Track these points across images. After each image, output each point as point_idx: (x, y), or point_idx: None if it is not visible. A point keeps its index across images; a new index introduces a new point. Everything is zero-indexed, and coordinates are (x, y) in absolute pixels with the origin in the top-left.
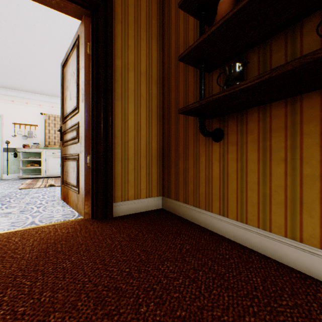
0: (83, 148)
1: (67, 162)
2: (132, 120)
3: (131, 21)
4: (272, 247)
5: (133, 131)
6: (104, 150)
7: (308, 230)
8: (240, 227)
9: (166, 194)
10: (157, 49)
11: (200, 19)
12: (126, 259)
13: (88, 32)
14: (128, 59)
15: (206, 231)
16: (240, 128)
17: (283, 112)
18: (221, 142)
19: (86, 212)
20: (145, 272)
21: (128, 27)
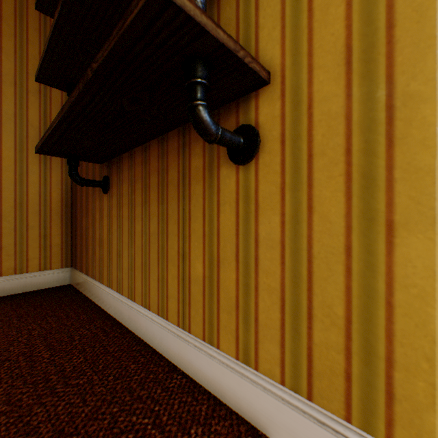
0: None
1: None
2: (10, 158)
3: (9, 14)
4: (134, 320)
5: (12, 174)
6: None
7: (153, 295)
8: (118, 299)
9: (75, 265)
10: None
11: None
12: None
13: None
14: (2, 67)
15: (93, 309)
16: (119, 177)
17: (141, 160)
18: (109, 194)
19: None
20: None
21: (1, 20)
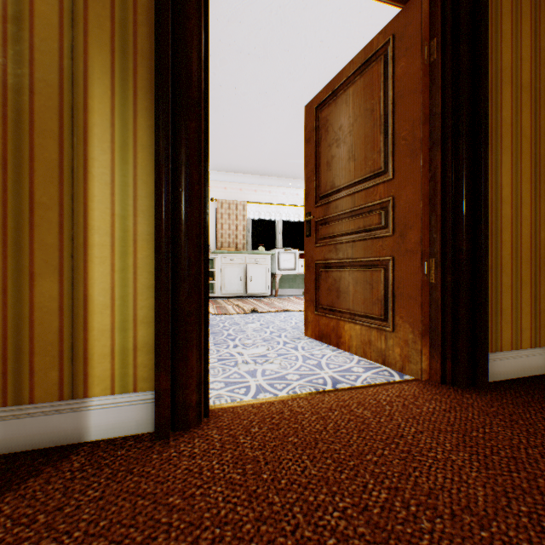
0: (412, 246)
1: (336, 272)
2: (506, 186)
3: None
4: None
5: (507, 208)
6: (468, 248)
7: None
8: None
9: None
10: None
11: None
12: None
13: (425, 22)
14: (500, 60)
15: None
16: None
17: None
18: None
19: (423, 369)
20: None
21: None
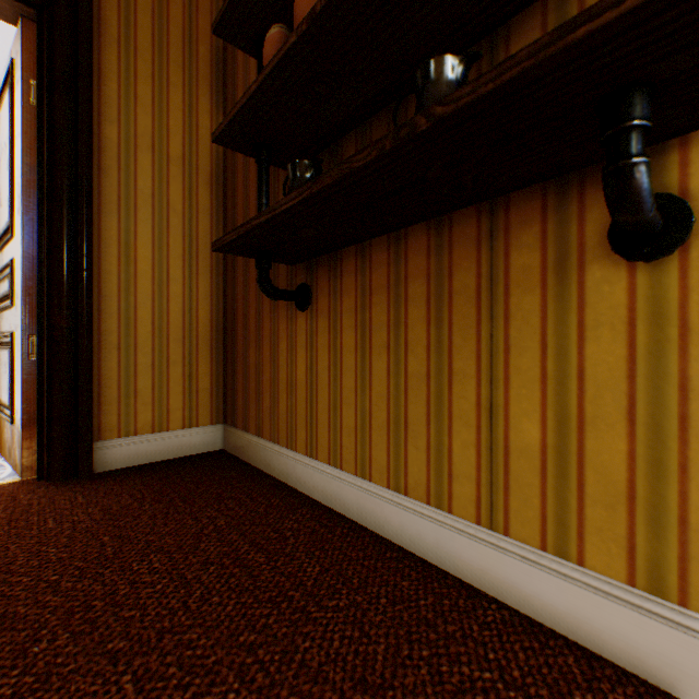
0: (20, 320)
1: None
2: (146, 260)
3: (145, 44)
4: (372, 510)
5: (149, 283)
6: (70, 324)
7: (414, 473)
8: (333, 476)
9: (231, 420)
10: (211, 109)
11: (260, 64)
12: (65, 558)
13: (34, 56)
14: (137, 125)
15: (283, 490)
16: (334, 285)
17: (385, 258)
18: (308, 312)
19: (28, 465)
20: (93, 579)
21: (136, 56)
